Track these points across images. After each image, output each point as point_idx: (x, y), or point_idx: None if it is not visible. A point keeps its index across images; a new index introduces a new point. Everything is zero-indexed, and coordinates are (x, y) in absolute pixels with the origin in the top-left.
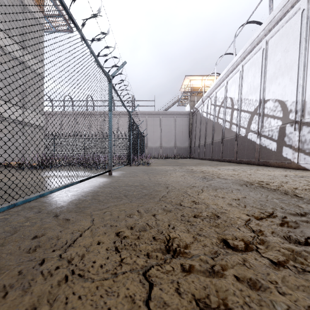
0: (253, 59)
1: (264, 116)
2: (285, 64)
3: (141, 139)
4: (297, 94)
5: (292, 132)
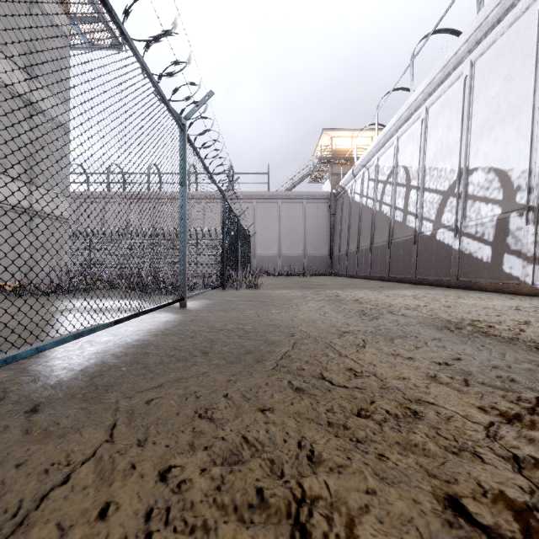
0: (446, 96)
1: (467, 199)
2: (508, 103)
3: (244, 242)
4: (531, 157)
5: (522, 227)
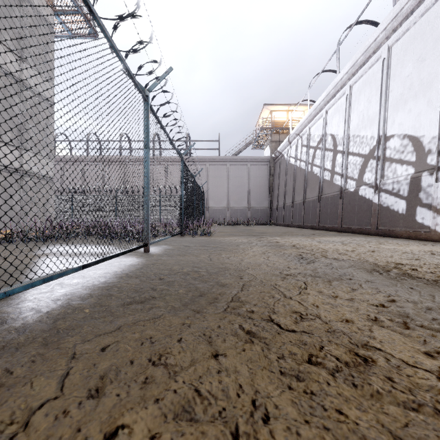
0: (367, 75)
1: (385, 161)
2: (420, 80)
3: (199, 197)
4: None
5: (433, 184)
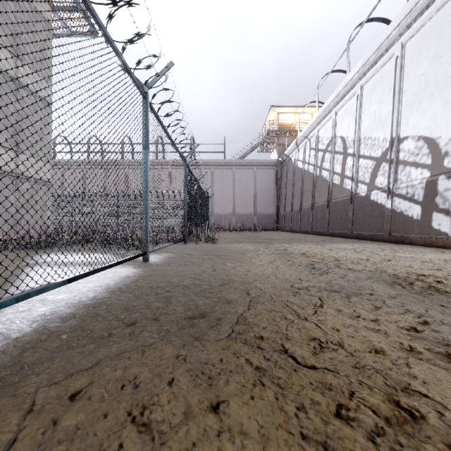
0: (379, 74)
1: (398, 164)
2: (436, 79)
3: (203, 202)
4: None
5: (450, 188)
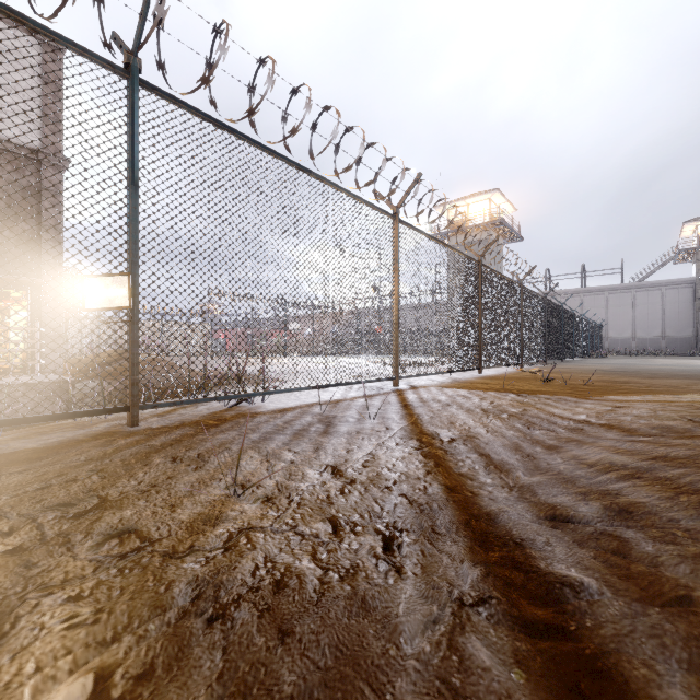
0: None
1: None
2: None
3: (597, 333)
4: None
5: None
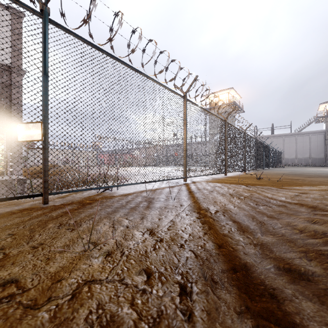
0: None
1: None
2: None
3: (279, 156)
4: None
5: None
